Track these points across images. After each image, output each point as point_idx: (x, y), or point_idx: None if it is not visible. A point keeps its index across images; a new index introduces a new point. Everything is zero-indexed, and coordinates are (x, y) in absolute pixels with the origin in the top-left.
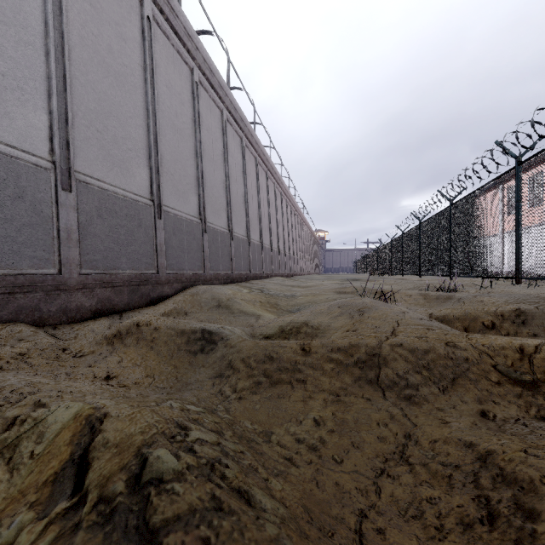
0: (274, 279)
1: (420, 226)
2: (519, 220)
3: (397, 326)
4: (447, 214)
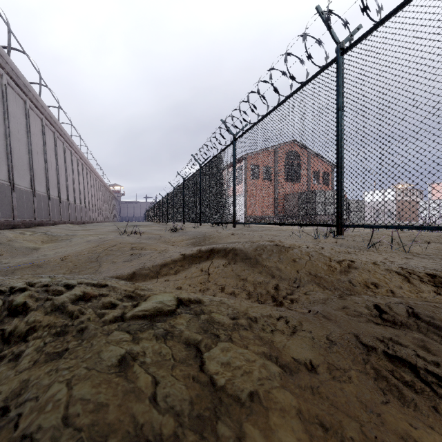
0: (61, 226)
1: (174, 191)
2: (201, 195)
3: (119, 244)
4: (183, 186)
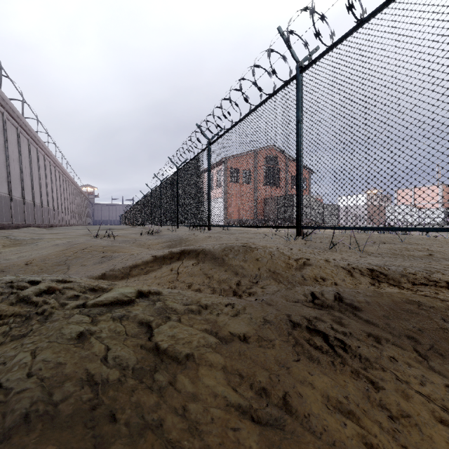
0: (26, 229)
1: (151, 193)
2: (178, 197)
3: (90, 247)
4: (160, 188)
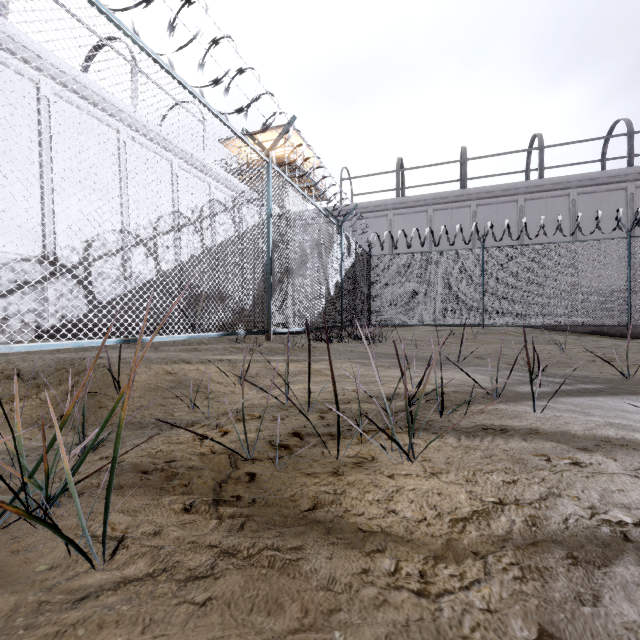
0: None
1: None
2: None
3: None
4: None
